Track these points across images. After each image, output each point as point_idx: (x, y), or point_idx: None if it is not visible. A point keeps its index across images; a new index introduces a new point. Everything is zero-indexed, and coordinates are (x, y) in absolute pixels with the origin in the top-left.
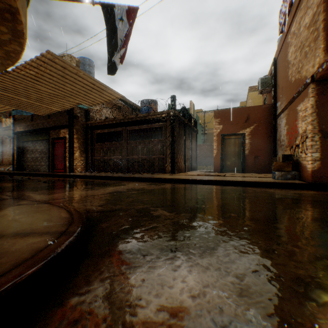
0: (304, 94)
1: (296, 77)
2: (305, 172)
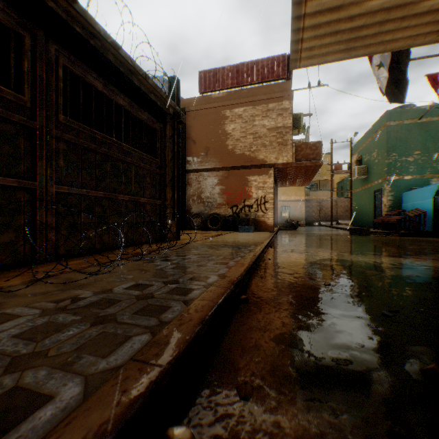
0: (263, 172)
1: (247, 153)
2: (264, 225)
